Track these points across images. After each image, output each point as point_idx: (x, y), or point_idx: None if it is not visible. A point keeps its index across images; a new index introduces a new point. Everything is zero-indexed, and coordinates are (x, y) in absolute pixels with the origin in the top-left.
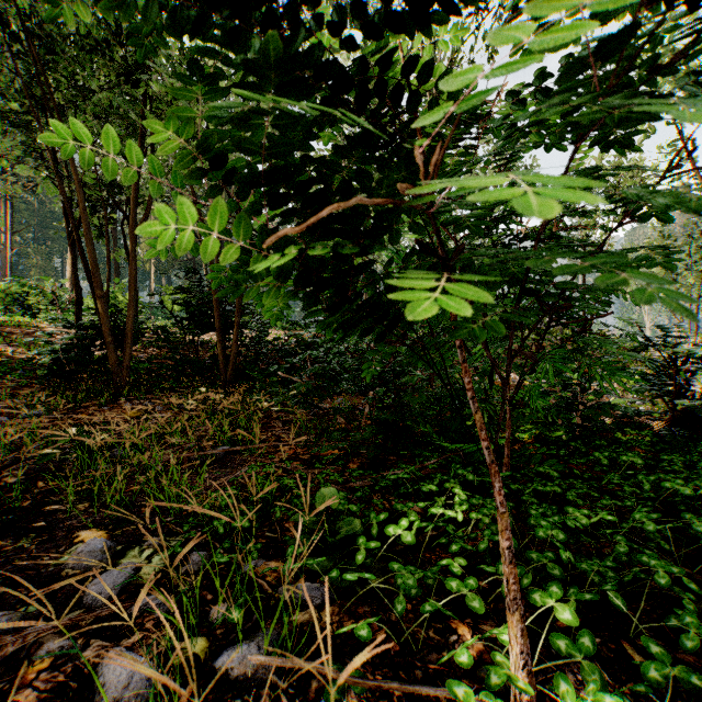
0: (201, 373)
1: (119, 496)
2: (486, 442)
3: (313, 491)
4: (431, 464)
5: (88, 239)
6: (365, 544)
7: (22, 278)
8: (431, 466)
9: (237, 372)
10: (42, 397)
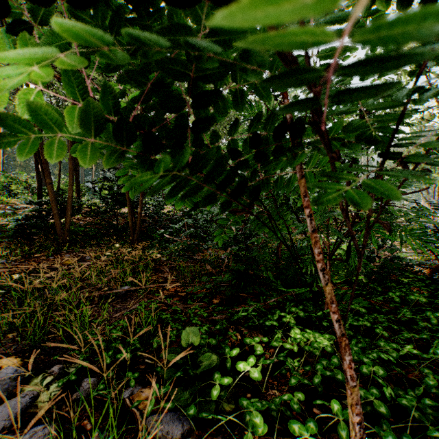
0: (117, 234)
1: (37, 328)
2: (337, 314)
3: (185, 322)
4: (272, 302)
5: (41, 145)
6: (220, 380)
7: (6, 172)
8: (272, 303)
9: (143, 233)
10: (1, 251)
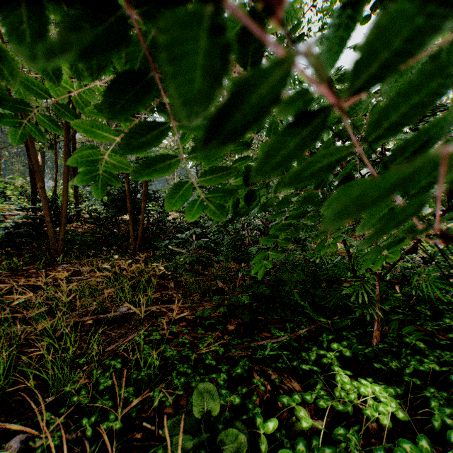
0: (117, 243)
1: (2, 374)
2: None
3: (195, 359)
4: (303, 332)
5: (31, 144)
6: None
7: (0, 176)
8: (303, 334)
9: (146, 242)
10: None
